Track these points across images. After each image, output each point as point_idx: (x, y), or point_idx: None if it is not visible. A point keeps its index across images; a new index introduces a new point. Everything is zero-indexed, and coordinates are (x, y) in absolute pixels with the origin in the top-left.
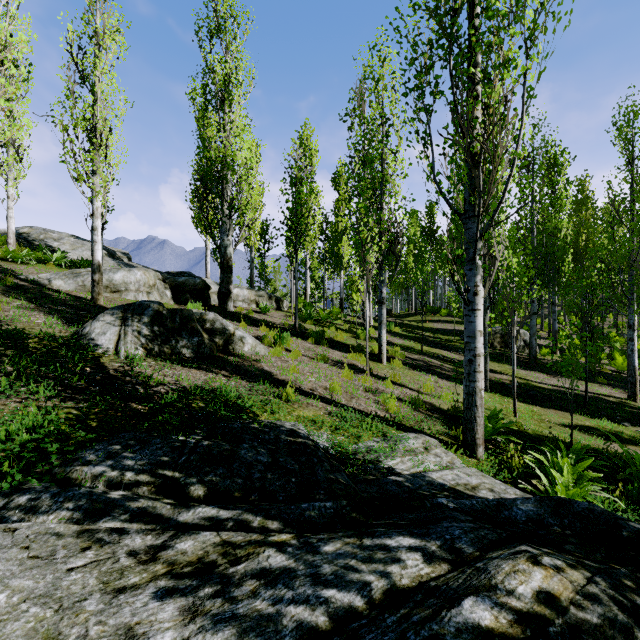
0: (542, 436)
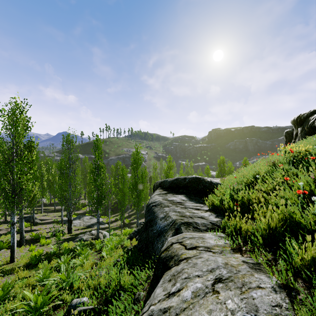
0: None
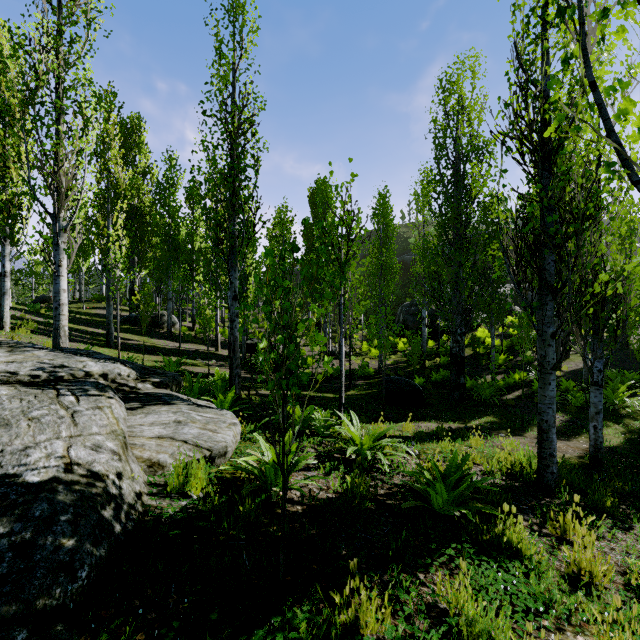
0: None
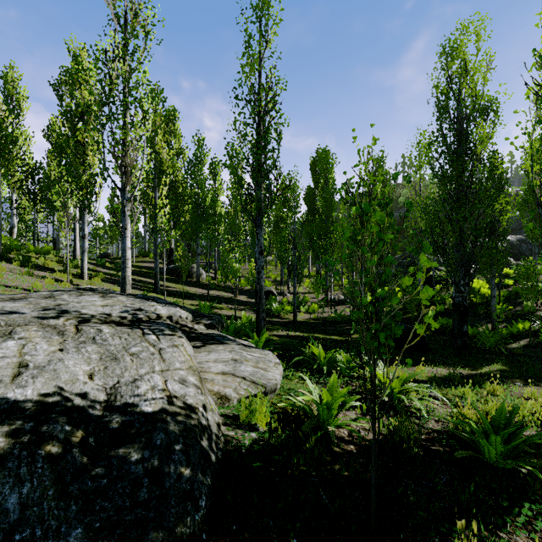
0: None
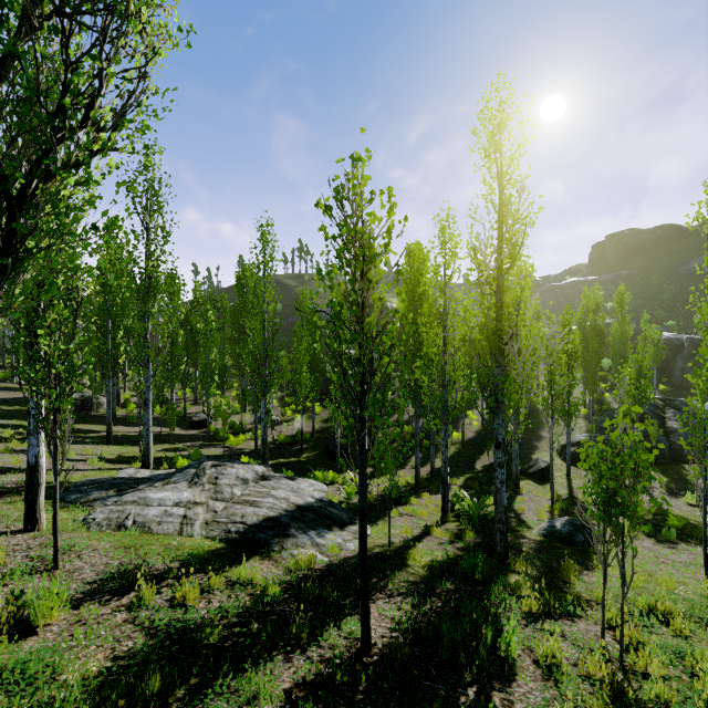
0: (158, 457)
